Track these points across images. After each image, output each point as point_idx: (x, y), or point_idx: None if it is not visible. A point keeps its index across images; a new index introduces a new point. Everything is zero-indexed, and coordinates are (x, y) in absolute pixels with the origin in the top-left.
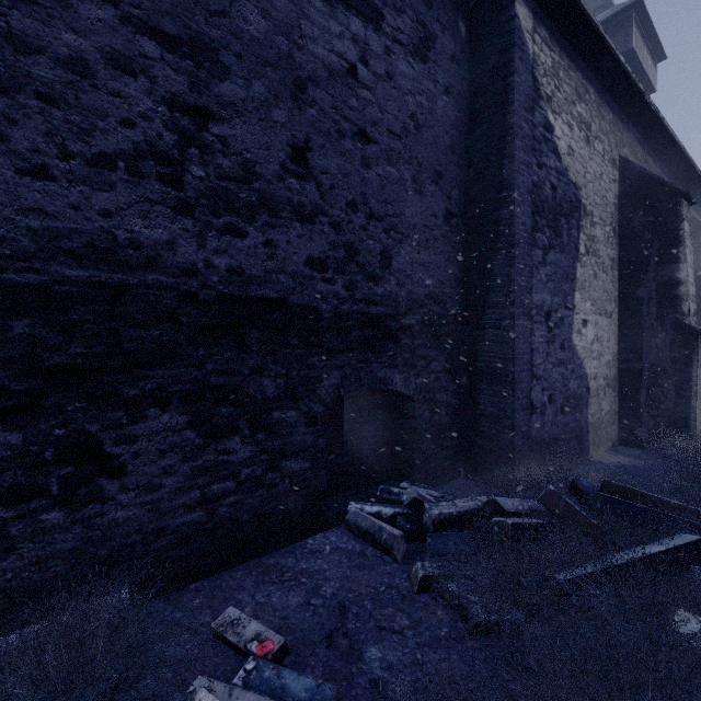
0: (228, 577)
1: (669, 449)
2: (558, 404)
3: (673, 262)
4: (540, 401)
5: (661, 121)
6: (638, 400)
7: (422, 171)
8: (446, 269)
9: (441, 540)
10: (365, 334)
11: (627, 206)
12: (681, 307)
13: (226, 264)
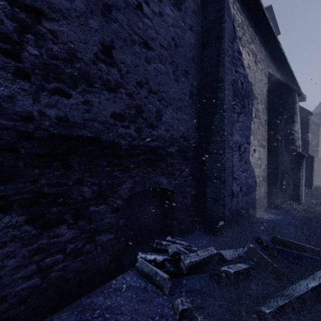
0: (56, 319)
1: (291, 210)
2: (243, 191)
3: (292, 122)
4: (236, 190)
5: (284, 57)
6: (276, 187)
7: (178, 69)
8: (190, 123)
9: (192, 281)
10: (147, 157)
11: (271, 95)
12: (296, 143)
13: (55, 114)
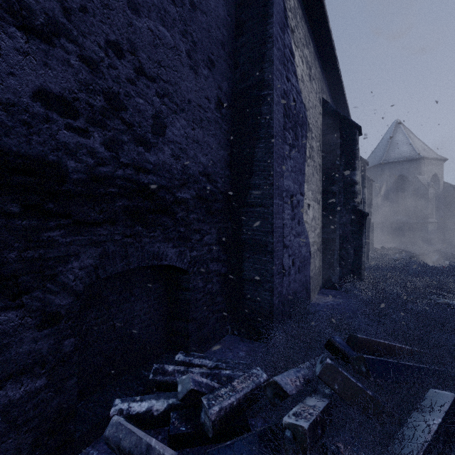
0: None
1: (352, 289)
2: (296, 266)
3: (352, 169)
4: (288, 265)
5: (341, 83)
6: (333, 258)
7: (196, 50)
8: (217, 152)
9: None
10: (133, 204)
11: (327, 131)
12: (357, 198)
13: None
